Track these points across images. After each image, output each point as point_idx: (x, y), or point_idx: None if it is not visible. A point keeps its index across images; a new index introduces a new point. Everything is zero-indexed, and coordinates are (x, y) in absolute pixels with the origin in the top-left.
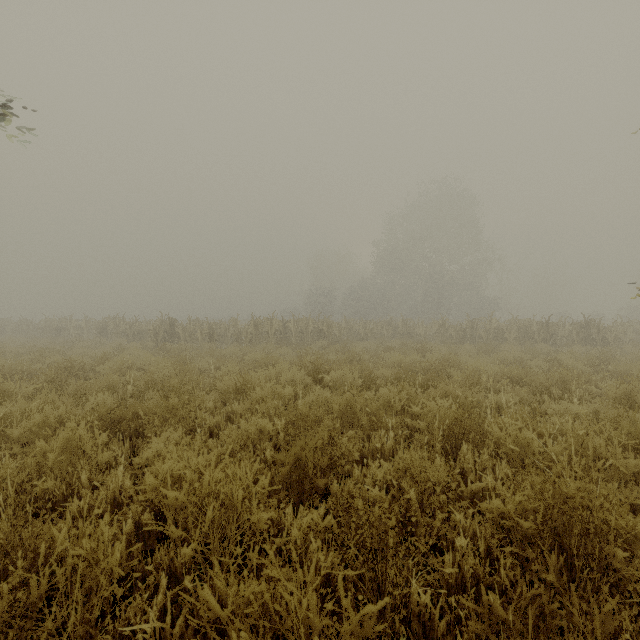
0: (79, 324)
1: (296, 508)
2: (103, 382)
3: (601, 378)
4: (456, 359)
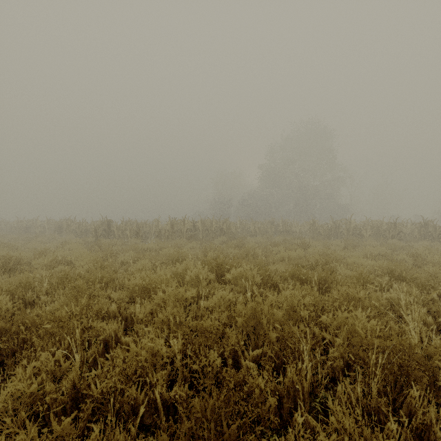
0: (43, 224)
1: None
2: (17, 281)
3: None
4: (336, 254)
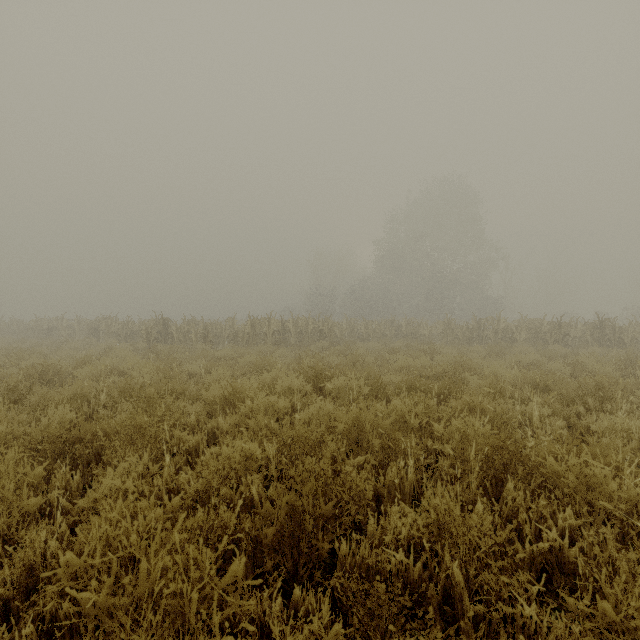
0: (71, 324)
1: (289, 578)
2: (71, 391)
3: (634, 384)
4: (470, 362)
